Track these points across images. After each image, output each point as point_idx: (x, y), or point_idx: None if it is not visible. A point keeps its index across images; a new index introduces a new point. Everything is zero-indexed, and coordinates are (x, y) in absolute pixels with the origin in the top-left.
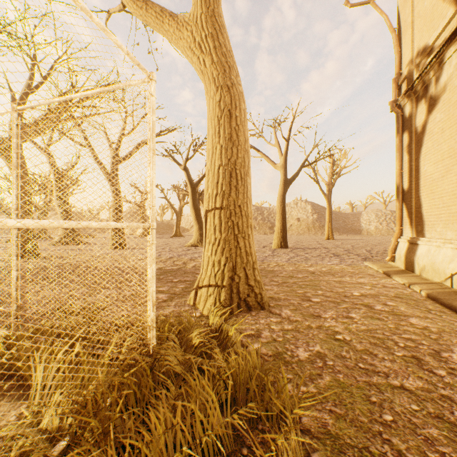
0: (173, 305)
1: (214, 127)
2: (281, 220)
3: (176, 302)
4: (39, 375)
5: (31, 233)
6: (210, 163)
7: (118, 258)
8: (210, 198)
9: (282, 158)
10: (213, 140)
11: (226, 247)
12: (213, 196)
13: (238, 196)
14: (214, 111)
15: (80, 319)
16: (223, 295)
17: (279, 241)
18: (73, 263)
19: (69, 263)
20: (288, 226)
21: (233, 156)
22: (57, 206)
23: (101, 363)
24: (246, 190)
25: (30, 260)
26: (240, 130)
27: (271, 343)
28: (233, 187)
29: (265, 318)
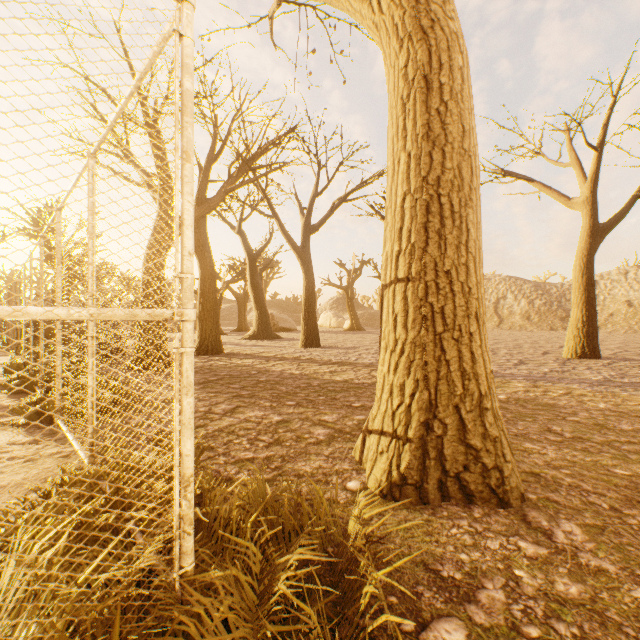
0: (326, 455)
1: (395, 121)
2: (583, 304)
3: (334, 449)
4: (8, 572)
5: (214, 325)
6: (388, 193)
7: (302, 360)
8: (387, 261)
9: (585, 185)
10: (393, 147)
11: (416, 358)
12: (392, 256)
13: (443, 252)
14: (396, 90)
15: (167, 460)
16: (407, 458)
17: (578, 344)
18: (247, 363)
19: (243, 364)
20: (605, 316)
21: (432, 168)
22: (250, 293)
23: (66, 594)
24: (465, 237)
25: (210, 357)
26: (449, 111)
27: (501, 636)
28: (433, 234)
29: (503, 534)
